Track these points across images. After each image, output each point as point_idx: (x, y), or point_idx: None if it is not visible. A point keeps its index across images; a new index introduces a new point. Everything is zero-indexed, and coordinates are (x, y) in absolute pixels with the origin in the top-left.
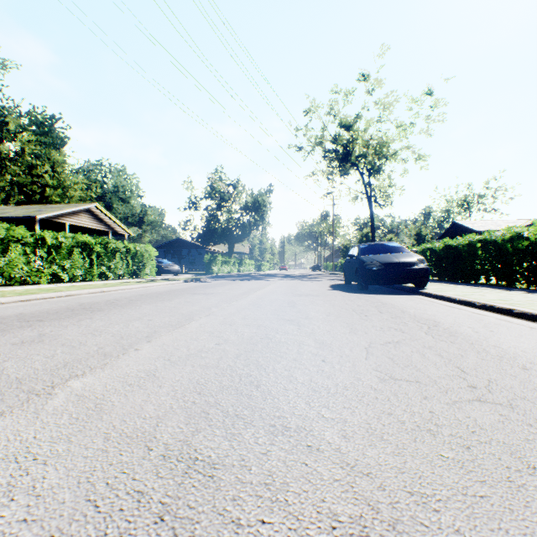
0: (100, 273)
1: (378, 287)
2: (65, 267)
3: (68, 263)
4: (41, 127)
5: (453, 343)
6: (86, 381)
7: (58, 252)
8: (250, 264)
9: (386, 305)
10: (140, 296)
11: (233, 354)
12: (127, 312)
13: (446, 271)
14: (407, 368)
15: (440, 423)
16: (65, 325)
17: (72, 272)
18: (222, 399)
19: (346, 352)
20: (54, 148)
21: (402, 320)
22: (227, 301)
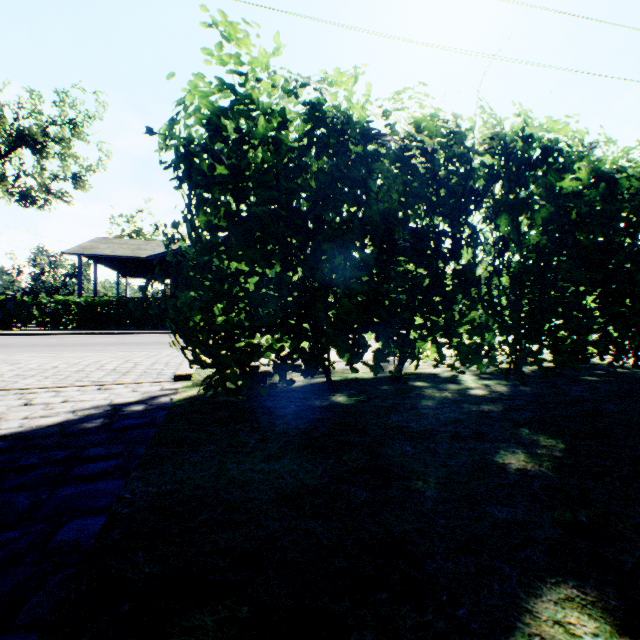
0: None
1: None
2: None
3: None
4: None
5: None
6: None
7: None
8: None
9: None
10: None
11: None
12: None
13: None
14: None
15: None
16: None
17: None
18: None
19: None
20: None
21: None
22: None
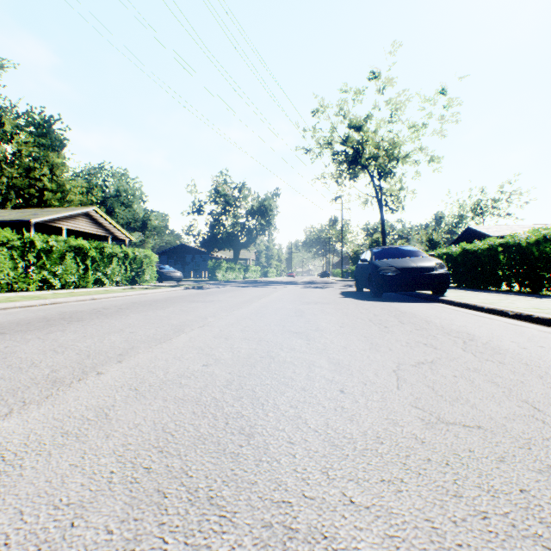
0: (95, 279)
1: (393, 294)
2: (57, 272)
3: (60, 268)
4: (39, 128)
5: (503, 364)
6: (4, 426)
7: (48, 257)
8: (256, 271)
9: (406, 315)
10: (132, 304)
11: (223, 380)
12: (110, 323)
13: (464, 277)
14: (457, 404)
15: (549, 518)
16: (28, 338)
17: (64, 278)
18: (193, 463)
19: (370, 378)
20: (52, 151)
21: (429, 332)
22: (227, 310)
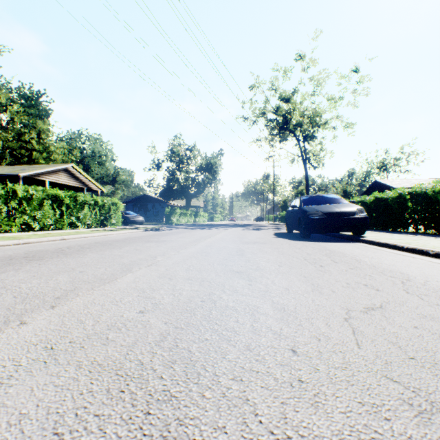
0: (70, 222)
1: (318, 235)
2: (36, 217)
3: (39, 213)
4: (28, 100)
5: None
6: None
7: (29, 204)
8: (204, 216)
9: (336, 253)
10: (94, 244)
11: (156, 334)
12: (66, 261)
13: (376, 221)
14: None
15: None
16: None
17: (43, 221)
18: None
19: (322, 330)
20: (39, 119)
21: (364, 271)
22: (176, 249)
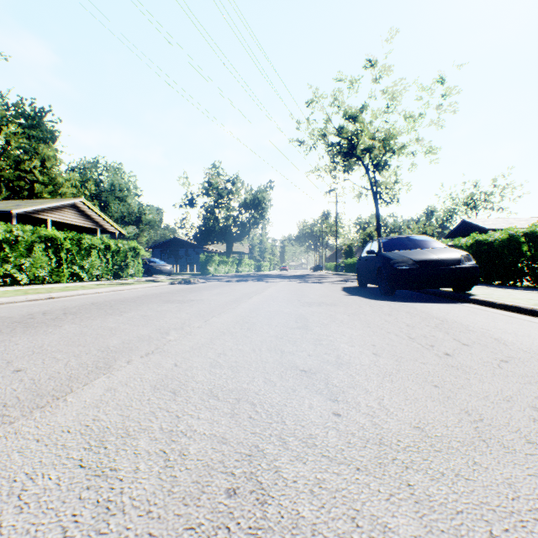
0: (71, 273)
1: (402, 291)
2: (23, 266)
3: (27, 261)
4: (29, 119)
5: None
6: None
7: (13, 249)
8: (249, 264)
9: (451, 325)
10: (89, 306)
11: None
12: (12, 343)
13: None
14: None
15: None
16: None
17: (32, 272)
18: None
19: None
20: (43, 143)
21: (535, 369)
22: (204, 316)
